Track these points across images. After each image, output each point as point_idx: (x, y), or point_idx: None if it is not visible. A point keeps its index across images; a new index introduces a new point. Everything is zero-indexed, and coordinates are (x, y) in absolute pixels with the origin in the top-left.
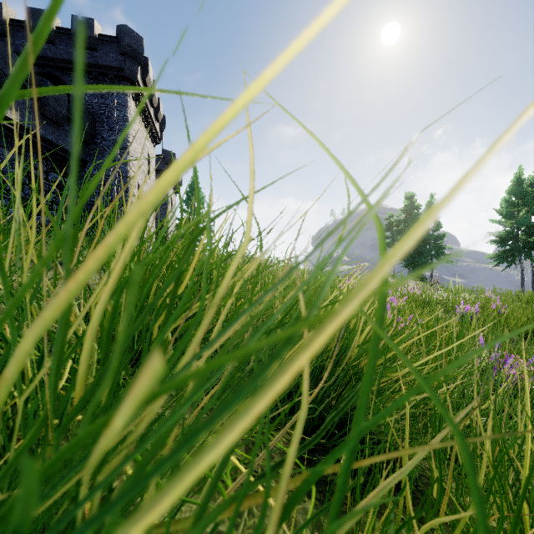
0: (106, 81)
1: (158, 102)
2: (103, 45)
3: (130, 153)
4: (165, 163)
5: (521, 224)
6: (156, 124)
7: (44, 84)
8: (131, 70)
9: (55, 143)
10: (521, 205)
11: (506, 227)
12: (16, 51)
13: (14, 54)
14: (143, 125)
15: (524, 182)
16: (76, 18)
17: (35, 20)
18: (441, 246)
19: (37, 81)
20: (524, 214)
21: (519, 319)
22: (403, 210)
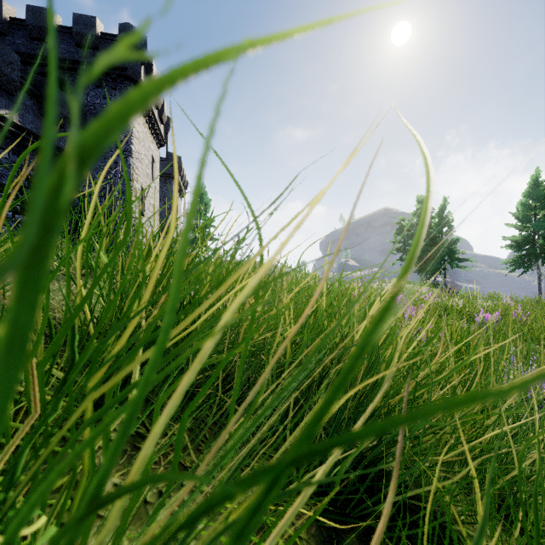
0: (108, 81)
1: (163, 103)
2: (106, 44)
3: (133, 156)
4: (170, 166)
5: (539, 227)
6: (160, 126)
7: (44, 84)
8: (134, 70)
9: (56, 145)
10: (539, 208)
11: (522, 231)
12: (16, 50)
13: (13, 53)
14: (147, 127)
15: (541, 184)
16: (77, 16)
17: (36, 18)
18: (455, 251)
19: (38, 81)
20: (541, 217)
21: (543, 328)
22: (415, 214)
